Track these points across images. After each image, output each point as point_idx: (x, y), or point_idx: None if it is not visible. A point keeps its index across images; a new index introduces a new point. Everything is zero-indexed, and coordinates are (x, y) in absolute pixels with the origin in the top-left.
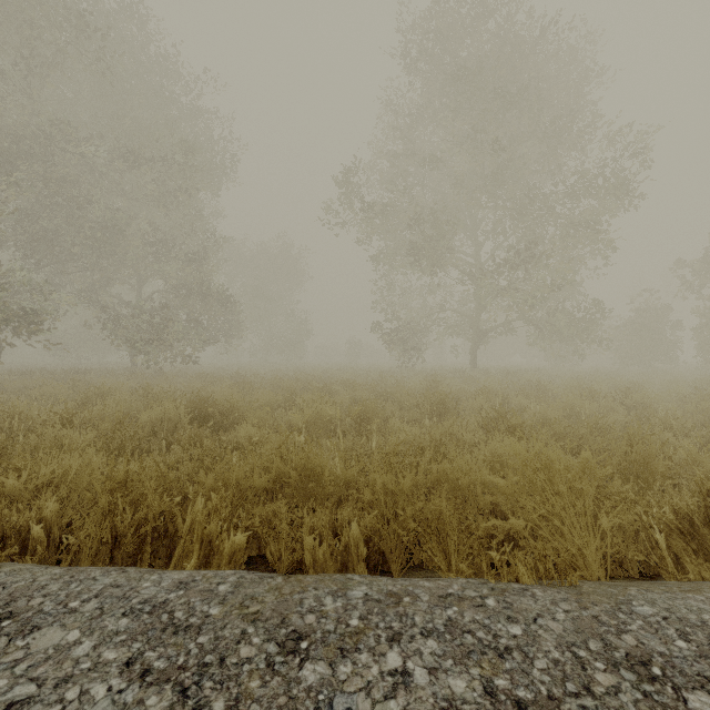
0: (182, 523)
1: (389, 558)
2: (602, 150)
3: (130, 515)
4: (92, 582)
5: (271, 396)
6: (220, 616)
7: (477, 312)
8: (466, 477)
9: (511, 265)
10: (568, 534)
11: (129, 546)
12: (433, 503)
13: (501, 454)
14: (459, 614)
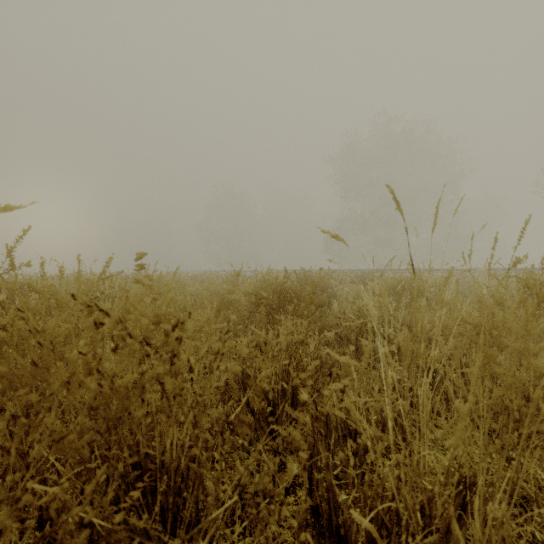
0: None
1: None
2: None
3: None
4: None
5: None
6: None
7: None
8: None
9: None
10: None
11: None
12: None
13: None
14: None
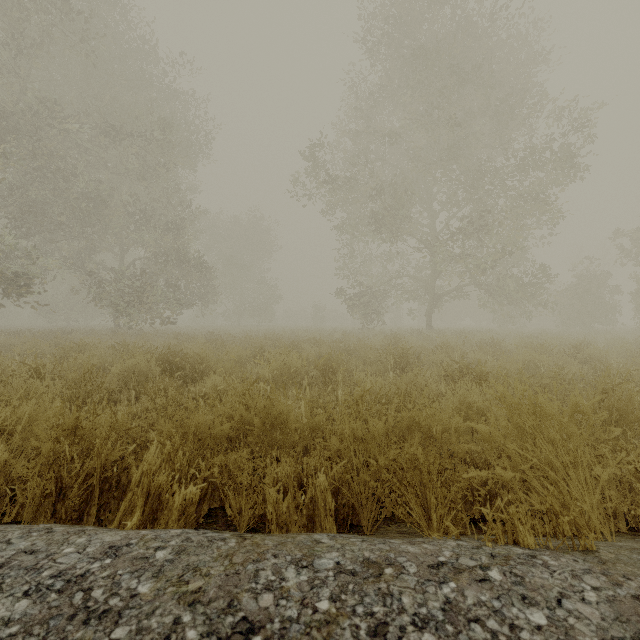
0: (136, 473)
1: (360, 512)
2: (550, 126)
3: (78, 464)
4: (3, 547)
5: (240, 351)
6: (149, 596)
7: (432, 277)
8: (439, 424)
9: (465, 233)
10: (565, 486)
11: (74, 499)
12: (407, 451)
13: (471, 402)
14: (459, 592)
